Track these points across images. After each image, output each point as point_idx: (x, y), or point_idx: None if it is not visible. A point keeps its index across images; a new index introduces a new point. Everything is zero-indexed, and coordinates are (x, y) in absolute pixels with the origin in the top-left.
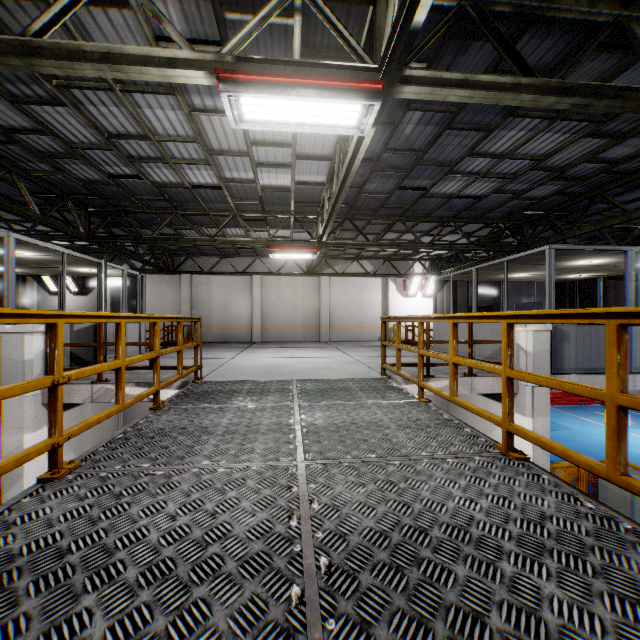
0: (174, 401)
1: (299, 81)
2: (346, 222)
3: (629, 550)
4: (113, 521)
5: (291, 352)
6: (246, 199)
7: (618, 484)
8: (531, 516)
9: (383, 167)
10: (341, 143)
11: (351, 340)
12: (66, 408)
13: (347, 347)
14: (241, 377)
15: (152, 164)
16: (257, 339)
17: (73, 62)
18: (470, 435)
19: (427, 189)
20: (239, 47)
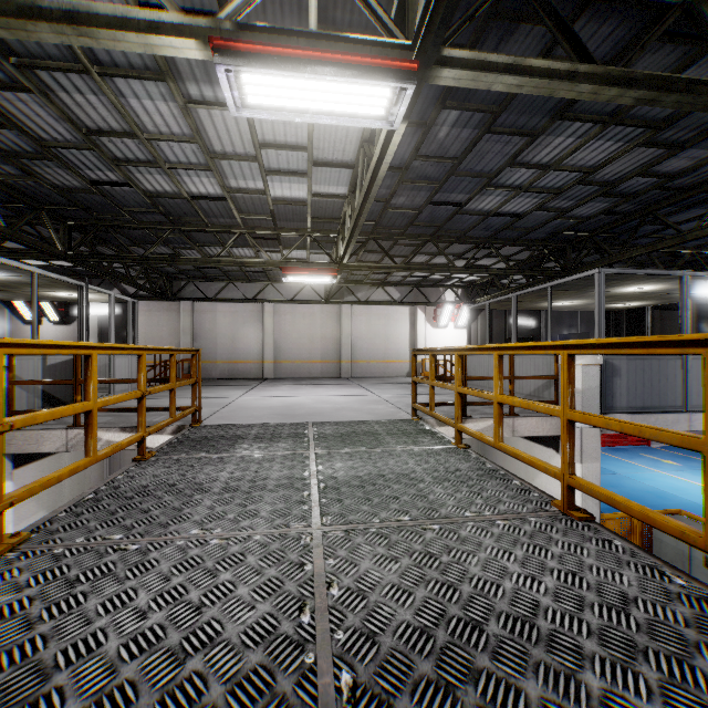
0: (164, 450)
1: (315, 55)
2: (370, 242)
3: None
4: (59, 622)
5: (308, 390)
6: (255, 213)
7: None
8: (611, 599)
9: (413, 178)
10: (365, 146)
11: (375, 376)
12: (37, 458)
13: (371, 384)
14: (248, 419)
15: (142, 169)
16: (269, 375)
17: (26, 22)
18: (520, 489)
19: (462, 205)
20: (240, 13)
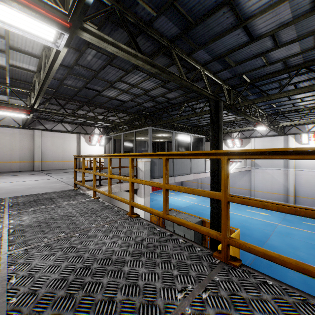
0: None
1: None
2: (52, 99)
3: (168, 242)
4: None
5: (8, 179)
6: None
7: (166, 218)
8: (138, 241)
9: (75, 73)
10: (46, 50)
11: (57, 169)
12: None
13: (54, 173)
14: None
15: None
16: None
17: None
18: (117, 211)
19: (100, 92)
20: None
